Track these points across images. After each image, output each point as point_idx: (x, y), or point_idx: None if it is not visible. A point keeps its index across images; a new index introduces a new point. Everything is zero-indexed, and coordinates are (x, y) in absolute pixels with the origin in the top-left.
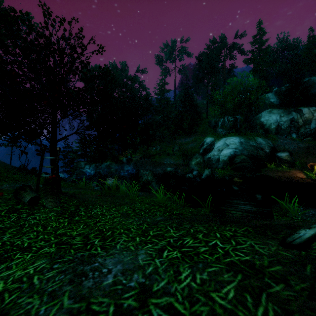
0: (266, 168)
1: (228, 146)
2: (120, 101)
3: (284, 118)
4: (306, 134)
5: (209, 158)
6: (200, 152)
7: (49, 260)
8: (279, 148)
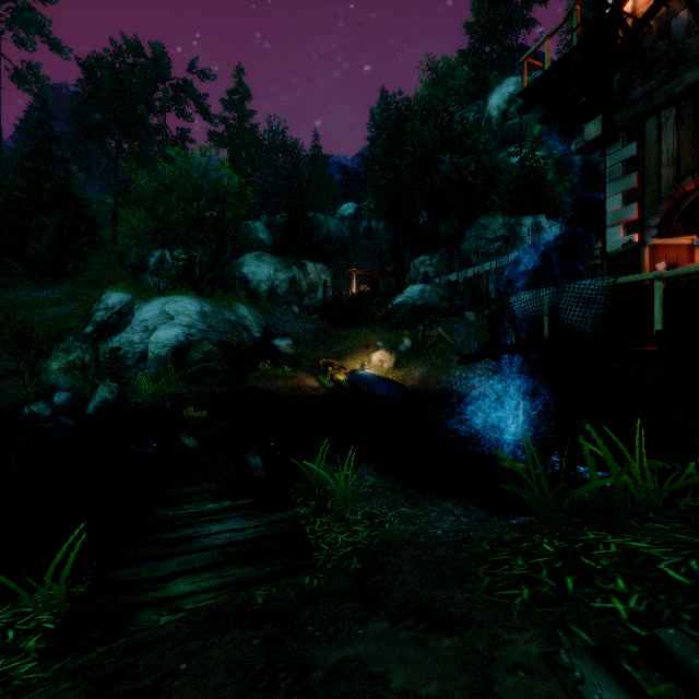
0: (256, 371)
1: (172, 320)
2: None
3: (282, 274)
4: (314, 308)
5: (115, 351)
6: (87, 333)
7: None
8: (277, 330)
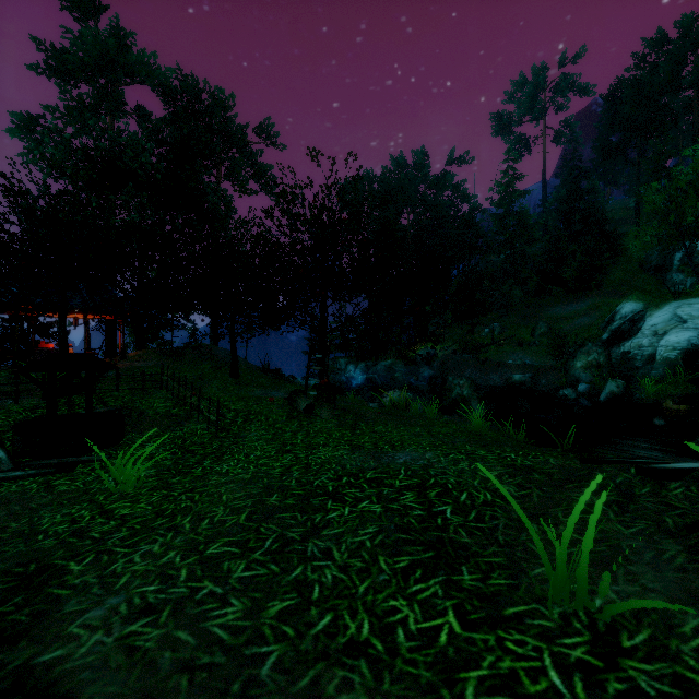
0: None
1: (683, 324)
2: (412, 235)
3: None
4: None
5: (625, 354)
6: (603, 339)
7: (349, 451)
8: None
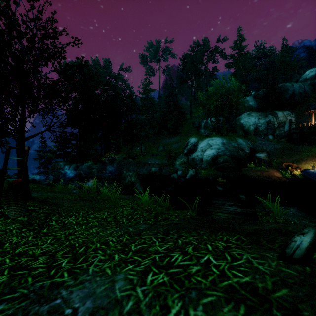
0: (246, 167)
1: (211, 147)
2: (103, 99)
3: (262, 120)
4: (281, 136)
5: (193, 158)
6: (184, 152)
7: None
8: (258, 149)
